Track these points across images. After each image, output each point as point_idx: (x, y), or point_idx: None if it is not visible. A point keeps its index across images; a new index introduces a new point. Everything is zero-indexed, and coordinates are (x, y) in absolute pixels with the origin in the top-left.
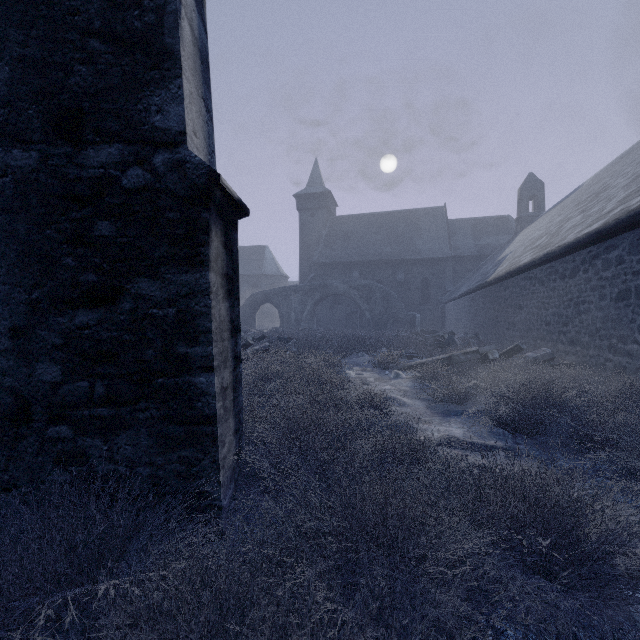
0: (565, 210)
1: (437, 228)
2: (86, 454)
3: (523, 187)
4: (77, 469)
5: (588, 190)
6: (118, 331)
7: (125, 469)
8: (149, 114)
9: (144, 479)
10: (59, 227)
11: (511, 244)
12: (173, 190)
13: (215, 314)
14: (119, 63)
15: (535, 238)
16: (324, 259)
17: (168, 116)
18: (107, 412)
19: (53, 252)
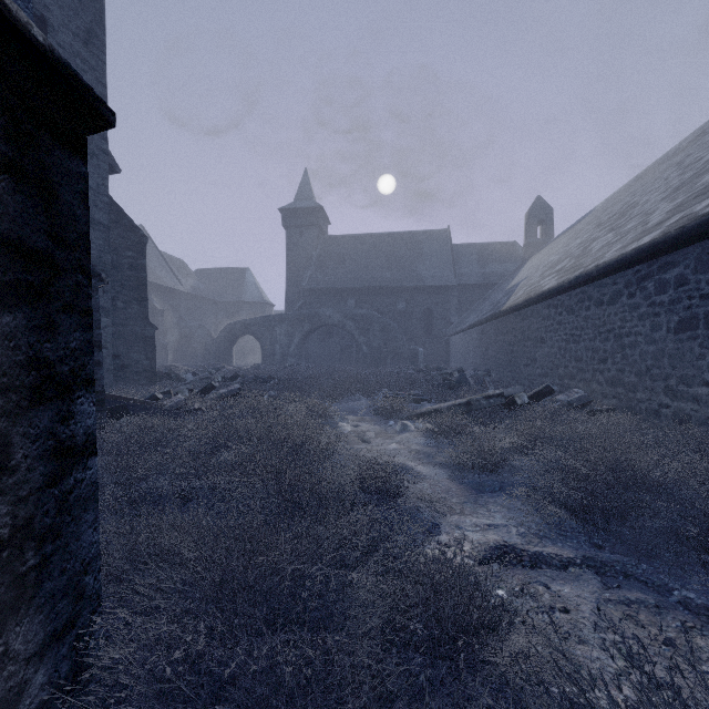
0: (583, 233)
1: (441, 253)
2: None
3: (531, 211)
4: None
5: (606, 212)
6: None
7: None
8: None
9: None
10: None
11: (521, 271)
12: None
13: None
14: None
15: (553, 262)
16: (315, 284)
17: None
18: None
19: None
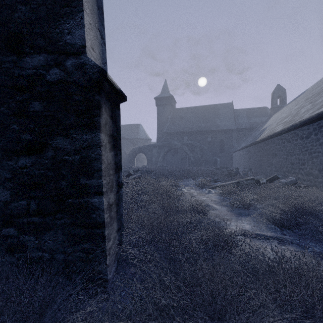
0: (299, 102)
1: (228, 114)
2: (25, 245)
3: (274, 91)
4: (19, 255)
5: (312, 92)
6: (44, 170)
7: (48, 255)
8: (63, 35)
9: (60, 261)
10: (9, 106)
11: (268, 121)
12: (78, 82)
13: (104, 159)
14: (44, 3)
15: (283, 118)
16: (169, 130)
17: (74, 36)
18: (38, 220)
19: (5, 121)
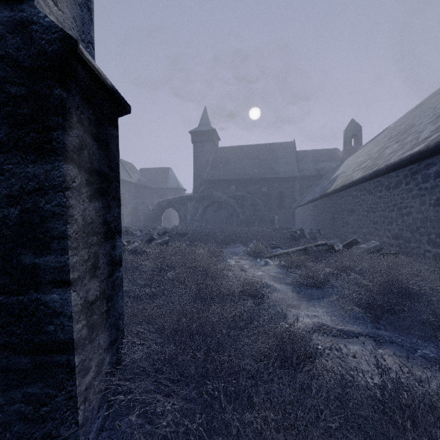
0: (380, 143)
1: (289, 156)
2: None
3: (347, 129)
4: None
5: (395, 129)
6: None
7: None
8: None
9: None
10: None
11: (340, 167)
12: (15, 58)
13: (75, 215)
14: None
15: (360, 162)
16: (211, 177)
17: None
18: None
19: None
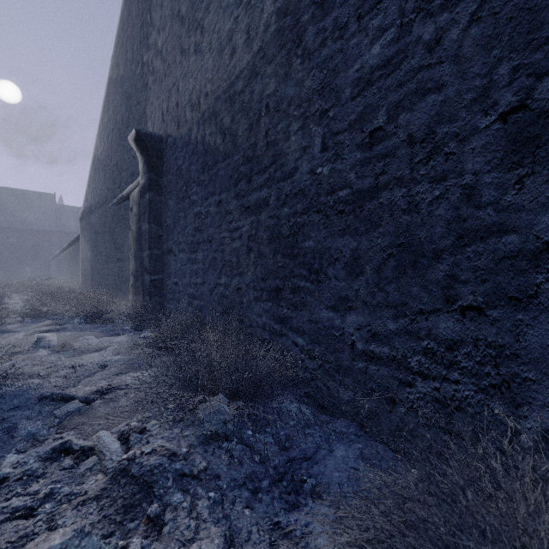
0: None
1: (48, 209)
2: None
3: None
4: None
5: None
6: None
7: None
8: None
9: None
10: None
11: None
12: None
13: None
14: None
15: None
16: None
17: None
18: None
19: None
